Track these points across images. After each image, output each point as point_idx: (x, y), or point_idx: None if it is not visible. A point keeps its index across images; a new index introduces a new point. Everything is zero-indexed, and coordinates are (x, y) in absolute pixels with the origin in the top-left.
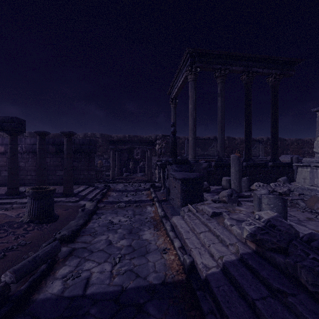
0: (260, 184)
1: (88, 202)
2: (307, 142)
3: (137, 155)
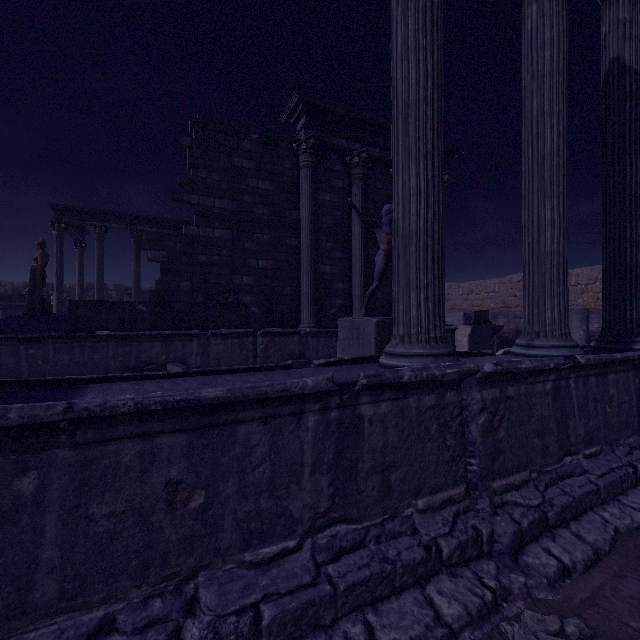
0: None
1: None
2: None
3: None
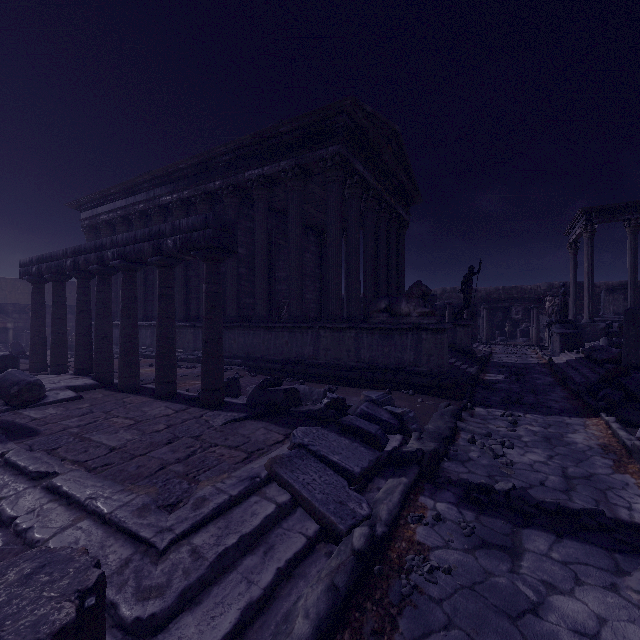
0: None
1: (484, 348)
2: None
3: (517, 315)
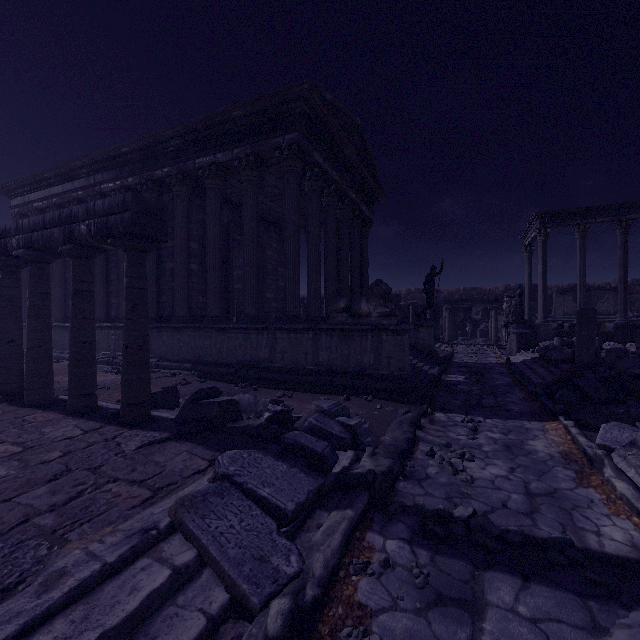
0: (611, 344)
1: (446, 348)
2: None
3: (477, 315)
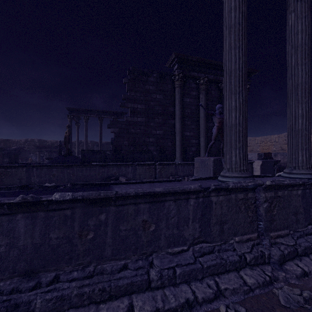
0: None
1: None
2: None
3: None
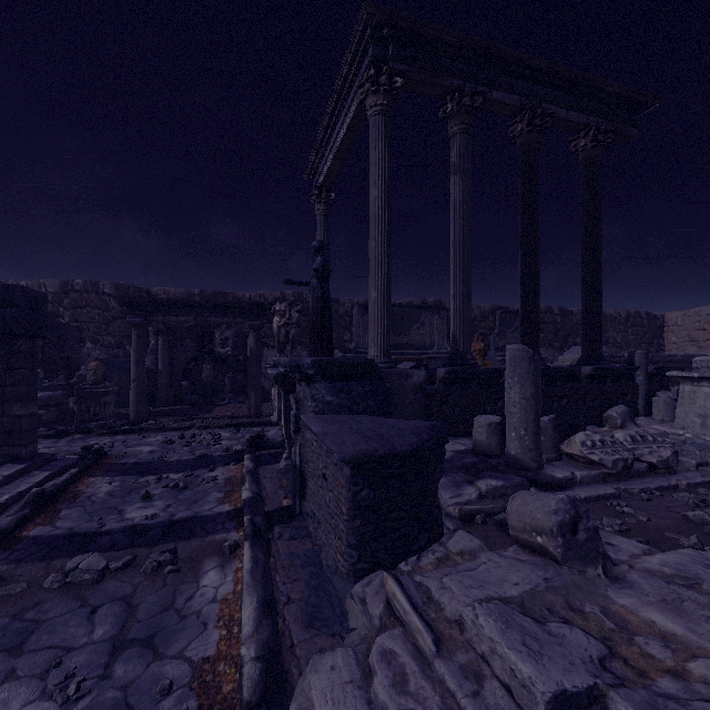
0: (595, 439)
1: None
2: (613, 318)
3: (224, 346)
